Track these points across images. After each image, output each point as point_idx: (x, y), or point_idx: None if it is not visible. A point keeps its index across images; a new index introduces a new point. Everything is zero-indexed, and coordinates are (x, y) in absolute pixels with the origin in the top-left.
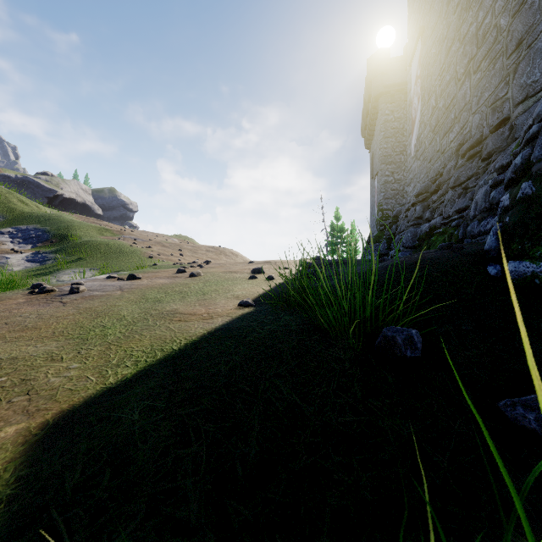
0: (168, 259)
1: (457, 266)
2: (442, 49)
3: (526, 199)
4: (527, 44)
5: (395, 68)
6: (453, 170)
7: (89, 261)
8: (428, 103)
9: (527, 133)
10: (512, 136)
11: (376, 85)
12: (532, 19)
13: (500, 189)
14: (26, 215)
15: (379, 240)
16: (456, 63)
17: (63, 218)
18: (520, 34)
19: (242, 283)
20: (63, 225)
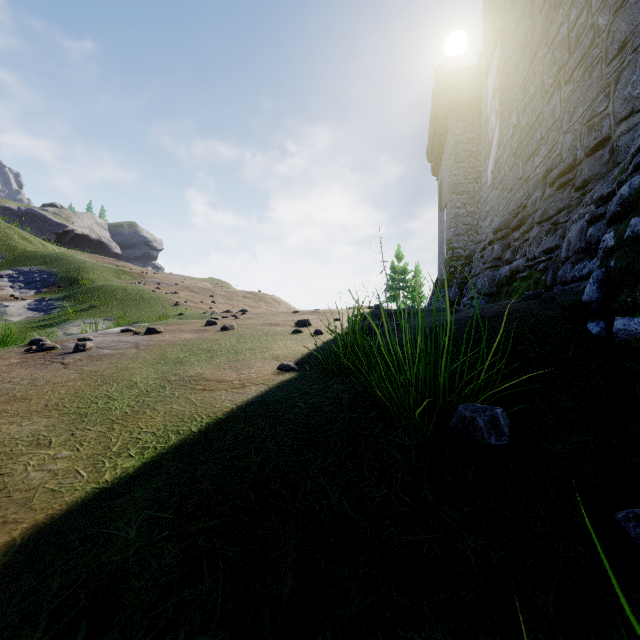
0: (198, 307)
1: (549, 321)
2: (525, 56)
3: (636, 239)
4: (632, 47)
5: (467, 79)
6: (539, 202)
7: (103, 309)
8: (509, 121)
9: (636, 156)
10: (614, 160)
11: (445, 99)
12: (638, 17)
13: (600, 225)
14: (29, 255)
15: (449, 284)
16: (542, 73)
17: (74, 259)
18: (623, 35)
19: (284, 339)
20: (72, 267)
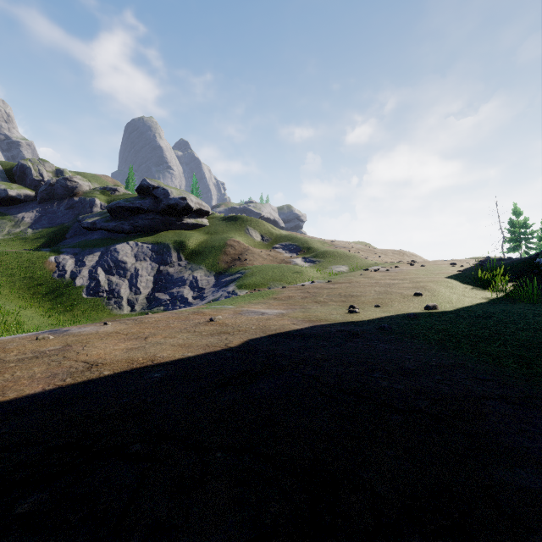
0: (375, 260)
1: (529, 260)
2: None
3: None
4: None
5: None
6: None
7: (336, 261)
8: None
9: None
10: None
11: None
12: None
13: None
14: (279, 236)
15: None
16: None
17: (299, 237)
18: None
19: (450, 268)
20: (303, 241)
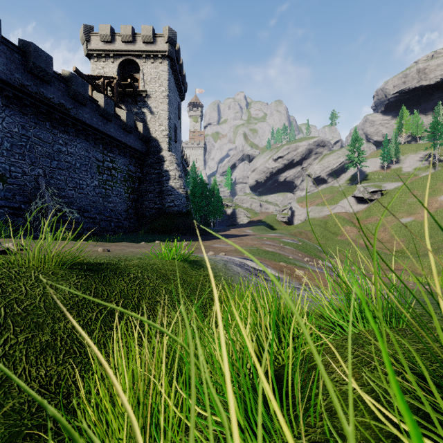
0: None
1: None
2: None
3: None
4: None
5: None
6: None
7: None
8: None
9: None
10: None
11: None
12: None
13: None
14: None
15: None
16: None
17: None
18: None
19: None
20: None
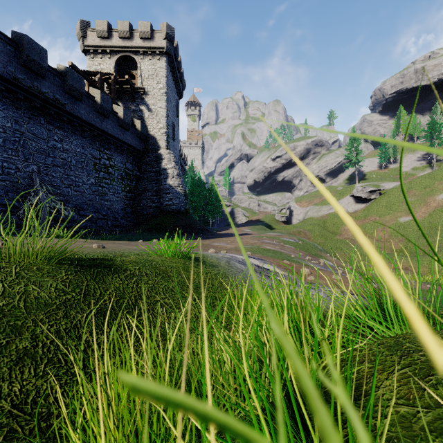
0: None
1: None
2: None
3: None
4: None
5: None
6: None
7: None
8: None
9: None
10: None
11: None
12: None
13: None
14: None
15: None
16: None
17: None
18: None
19: None
20: None
